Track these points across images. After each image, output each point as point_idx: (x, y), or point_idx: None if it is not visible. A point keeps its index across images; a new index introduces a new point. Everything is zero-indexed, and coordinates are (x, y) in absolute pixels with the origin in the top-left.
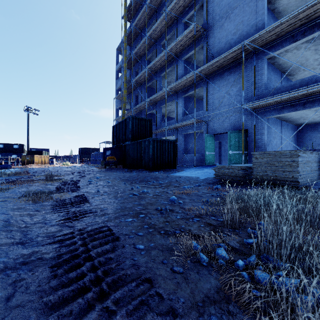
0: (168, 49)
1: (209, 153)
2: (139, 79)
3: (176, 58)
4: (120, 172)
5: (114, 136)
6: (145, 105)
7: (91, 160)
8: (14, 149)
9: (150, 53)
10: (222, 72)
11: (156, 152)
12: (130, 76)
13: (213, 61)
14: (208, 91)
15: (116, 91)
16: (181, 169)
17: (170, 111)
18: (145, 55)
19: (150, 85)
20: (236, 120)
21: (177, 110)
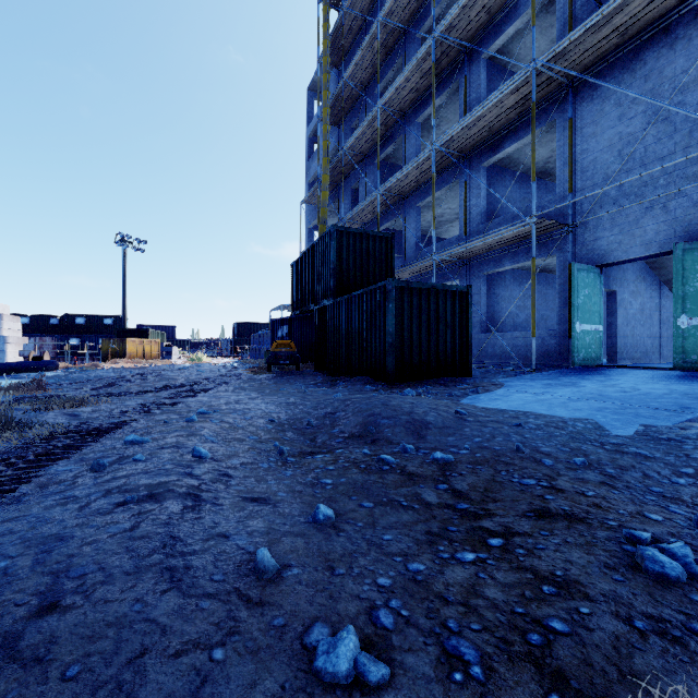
0: (440, 29)
1: (584, 327)
2: (359, 141)
3: (462, 59)
4: (301, 384)
5: (295, 288)
6: (374, 207)
7: (251, 350)
8: (106, 326)
9: (389, 69)
10: (635, 53)
11: (409, 326)
12: (338, 142)
13: (608, 6)
14: (576, 130)
15: (308, 188)
16: (490, 381)
17: (441, 221)
18: (376, 80)
19: (388, 156)
20: (697, 208)
21: (466, 207)
